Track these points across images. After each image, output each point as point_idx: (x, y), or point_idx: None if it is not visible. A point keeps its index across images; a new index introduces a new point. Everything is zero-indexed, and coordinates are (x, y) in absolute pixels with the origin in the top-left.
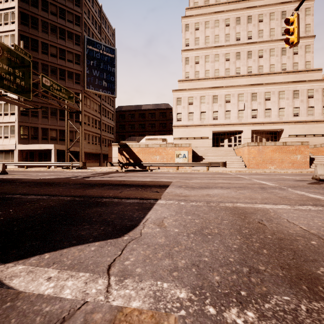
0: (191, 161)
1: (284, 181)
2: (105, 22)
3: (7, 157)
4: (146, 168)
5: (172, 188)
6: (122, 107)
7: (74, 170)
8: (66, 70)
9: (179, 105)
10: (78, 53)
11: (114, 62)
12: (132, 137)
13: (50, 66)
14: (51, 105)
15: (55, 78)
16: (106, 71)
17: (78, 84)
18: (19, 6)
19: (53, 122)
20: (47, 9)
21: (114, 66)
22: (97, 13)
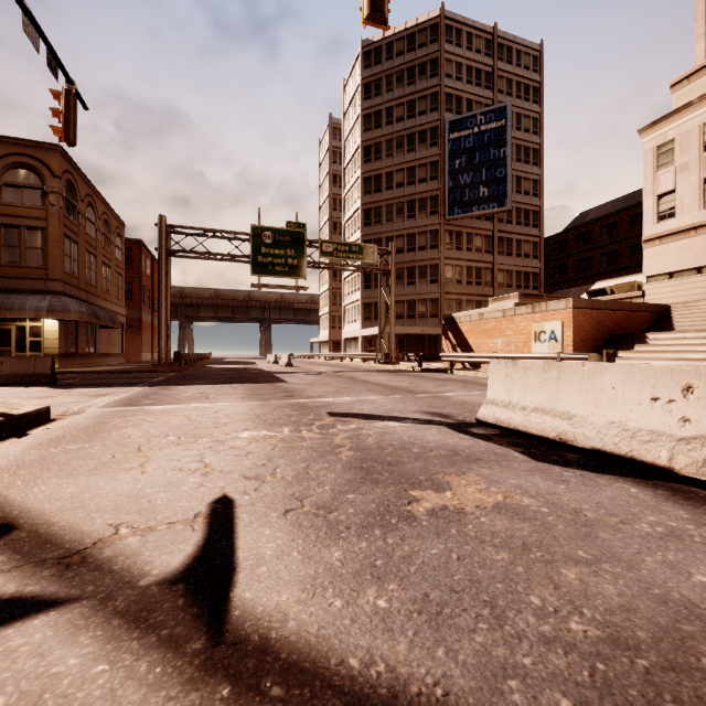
0: (571, 351)
1: (367, 405)
2: (508, 50)
3: (356, 346)
4: (480, 367)
5: (214, 385)
6: (588, 213)
7: (378, 366)
8: (417, 199)
9: (667, 167)
10: (434, 160)
11: (504, 135)
12: (560, 292)
13: (395, 204)
14: (397, 263)
15: (402, 220)
16: (486, 164)
17: (435, 214)
18: (363, 140)
19: (399, 290)
20: (392, 119)
21: (505, 143)
22: (484, 51)
